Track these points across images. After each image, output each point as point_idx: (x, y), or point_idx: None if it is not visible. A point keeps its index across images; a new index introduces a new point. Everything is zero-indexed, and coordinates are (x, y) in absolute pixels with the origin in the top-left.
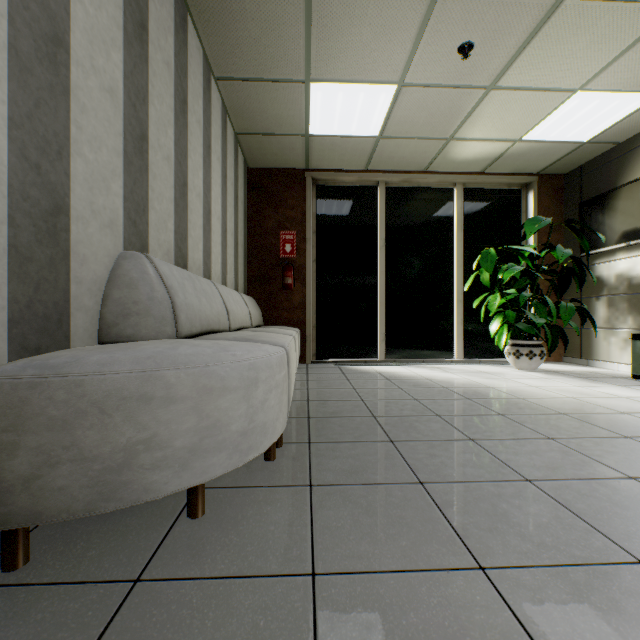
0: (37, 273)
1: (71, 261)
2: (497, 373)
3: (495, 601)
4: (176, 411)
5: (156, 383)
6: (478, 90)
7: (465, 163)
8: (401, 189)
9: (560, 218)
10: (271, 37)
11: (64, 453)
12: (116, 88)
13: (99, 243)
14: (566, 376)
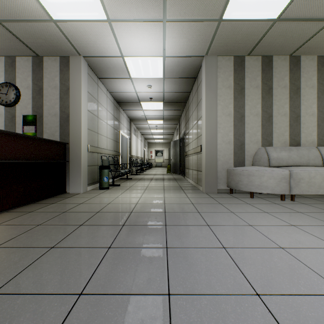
0: (238, 155)
1: (245, 152)
2: None
3: (257, 211)
4: (244, 177)
5: (241, 172)
6: None
7: None
8: None
9: None
10: None
11: (232, 179)
12: (258, 112)
13: (252, 147)
14: None
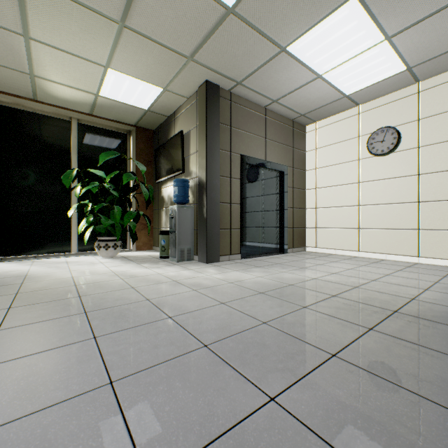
0: None
1: None
2: (75, 262)
3: None
4: None
5: None
6: (16, 34)
7: (70, 102)
8: (15, 110)
9: (152, 158)
10: None
11: None
12: None
13: None
14: (123, 260)
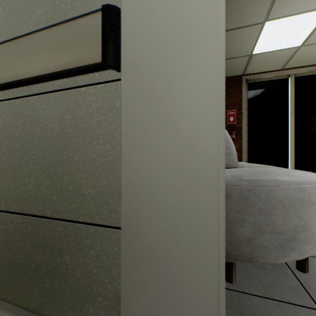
0: None
1: None
2: None
3: None
4: (312, 210)
5: (303, 192)
6: None
7: None
8: (306, 77)
9: None
10: (251, 1)
11: (266, 227)
12: None
13: None
14: None
